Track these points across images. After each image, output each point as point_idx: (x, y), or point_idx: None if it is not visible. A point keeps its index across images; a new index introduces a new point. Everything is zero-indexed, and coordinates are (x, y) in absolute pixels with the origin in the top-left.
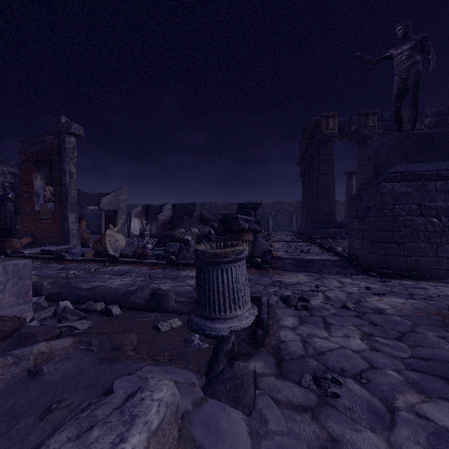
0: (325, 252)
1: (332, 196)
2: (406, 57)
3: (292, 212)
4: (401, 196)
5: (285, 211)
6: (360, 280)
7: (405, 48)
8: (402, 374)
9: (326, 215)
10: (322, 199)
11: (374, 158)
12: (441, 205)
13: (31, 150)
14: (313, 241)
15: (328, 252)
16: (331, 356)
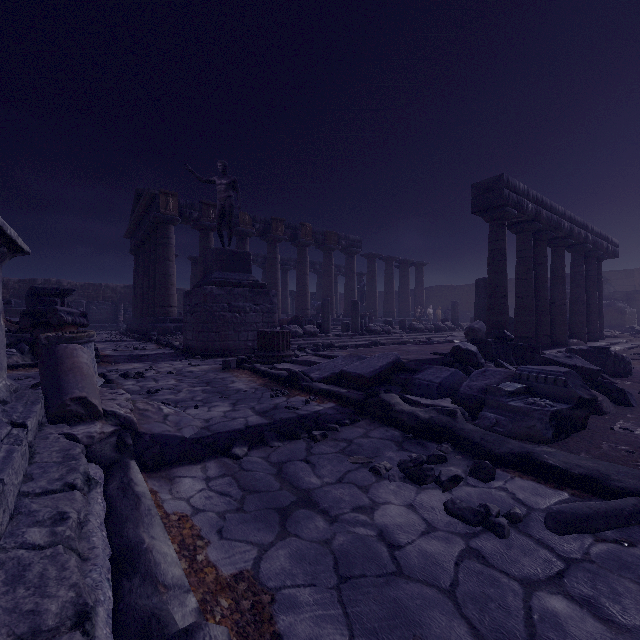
0: (162, 348)
1: (172, 287)
2: (224, 189)
3: (118, 302)
4: (218, 297)
5: (105, 299)
6: (187, 362)
7: (223, 182)
8: (190, 385)
9: (166, 308)
10: (161, 289)
11: (204, 261)
12: (241, 305)
13: None
14: (150, 339)
15: (166, 347)
16: (157, 387)
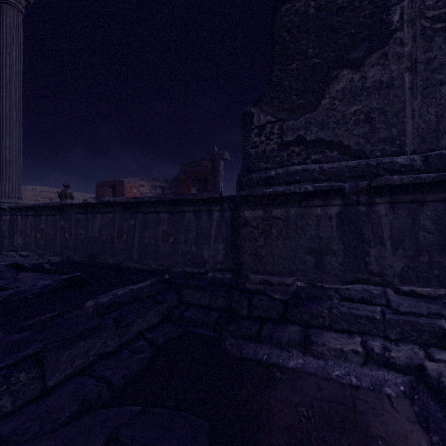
0: None
1: None
2: None
3: None
4: None
5: None
6: None
7: None
8: None
9: None
10: None
11: None
12: None
13: (190, 171)
14: None
15: None
16: None
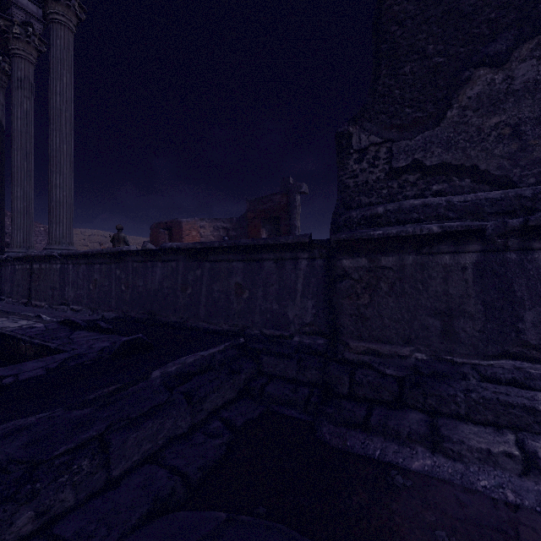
0: None
1: None
2: None
3: None
4: None
5: None
6: None
7: None
8: None
9: None
10: None
11: None
12: None
13: (259, 209)
14: None
15: None
16: None
